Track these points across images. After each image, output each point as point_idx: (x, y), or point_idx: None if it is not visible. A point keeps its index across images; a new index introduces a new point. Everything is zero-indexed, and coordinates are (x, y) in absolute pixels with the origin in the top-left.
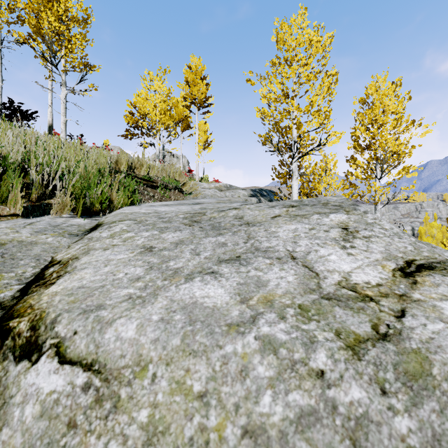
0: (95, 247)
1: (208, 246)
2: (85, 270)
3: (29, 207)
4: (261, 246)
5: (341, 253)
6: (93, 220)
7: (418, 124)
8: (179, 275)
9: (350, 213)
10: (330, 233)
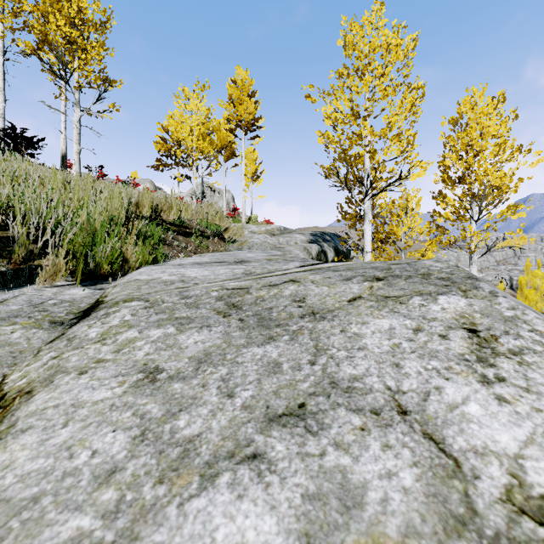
0: (68, 365)
1: (249, 369)
2: (26, 436)
3: (11, 272)
4: (340, 373)
5: (485, 395)
6: (96, 290)
7: (527, 150)
8: (190, 465)
9: (469, 296)
10: (450, 342)
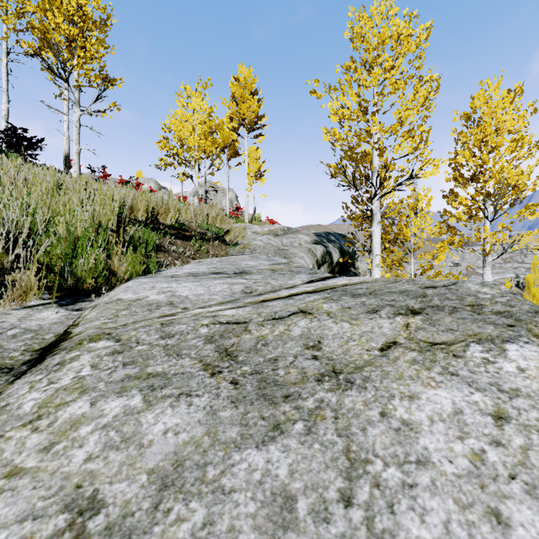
0: None
1: (242, 513)
2: None
3: None
4: (400, 537)
5: None
6: (73, 312)
7: None
8: None
9: None
10: None
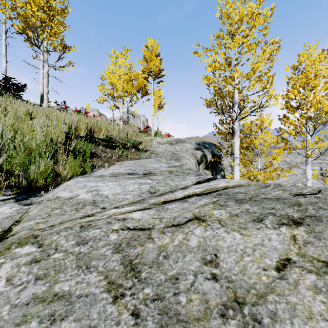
0: None
1: None
2: None
3: None
4: None
5: None
6: (24, 207)
7: None
8: None
9: None
10: None
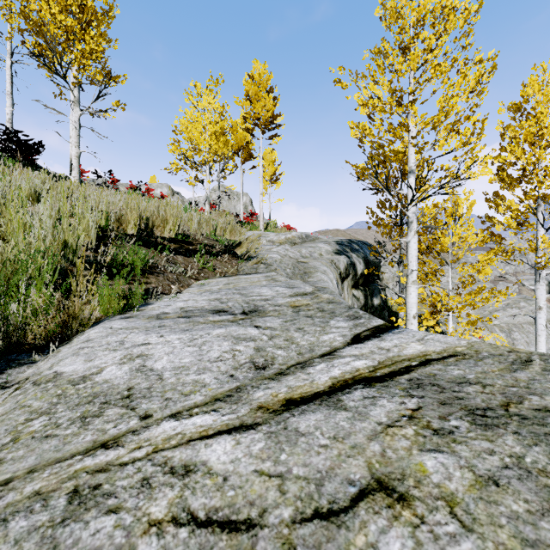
0: None
1: None
2: None
3: None
4: None
5: None
6: None
7: None
8: None
9: None
10: None
